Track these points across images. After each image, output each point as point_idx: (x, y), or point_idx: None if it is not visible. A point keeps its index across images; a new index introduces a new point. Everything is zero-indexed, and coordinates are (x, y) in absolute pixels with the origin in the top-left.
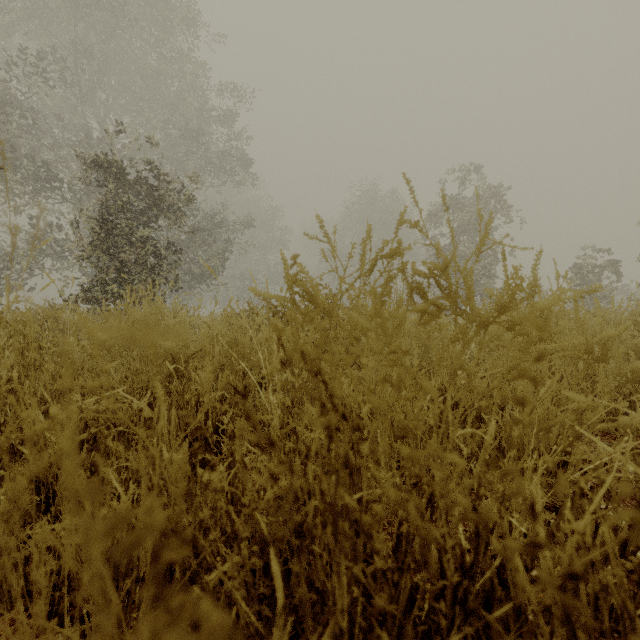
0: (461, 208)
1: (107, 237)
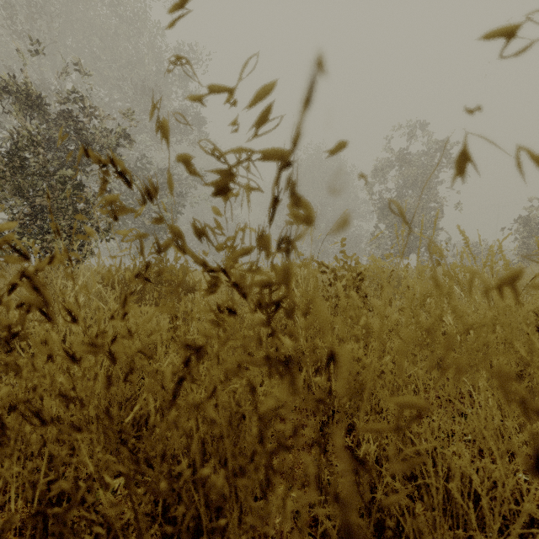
0: (407, 162)
1: (12, 175)
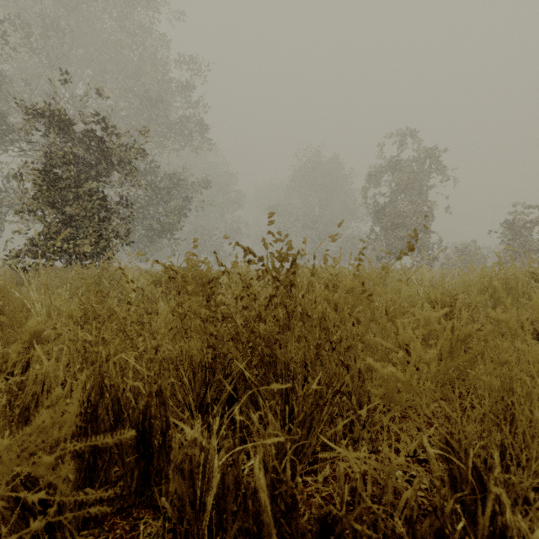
0: (400, 169)
1: (49, 189)
